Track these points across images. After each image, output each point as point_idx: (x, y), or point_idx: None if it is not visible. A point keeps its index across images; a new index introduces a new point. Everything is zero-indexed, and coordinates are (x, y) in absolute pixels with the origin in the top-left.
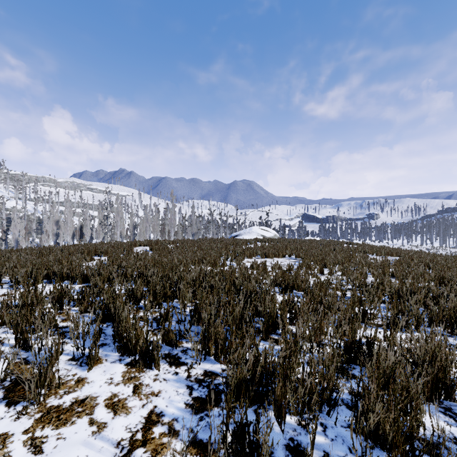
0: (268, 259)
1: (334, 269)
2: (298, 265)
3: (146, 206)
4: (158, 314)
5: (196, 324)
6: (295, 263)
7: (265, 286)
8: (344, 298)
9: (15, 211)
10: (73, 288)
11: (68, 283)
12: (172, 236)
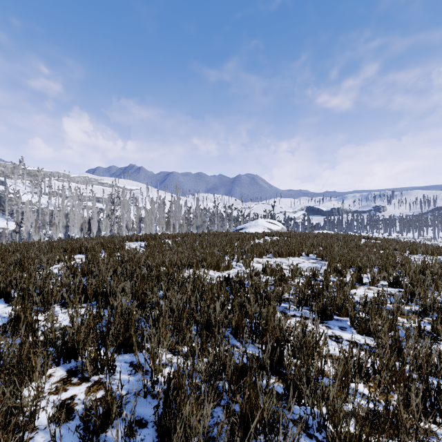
0: (282, 259)
1: (378, 277)
2: (327, 271)
3: (152, 199)
4: (99, 395)
5: None
6: (318, 265)
7: (308, 334)
8: None
9: (27, 205)
10: (2, 314)
11: (4, 303)
12: (176, 229)
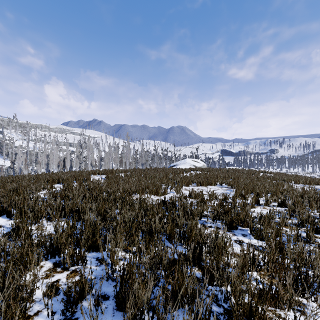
0: (203, 187)
1: (270, 200)
2: (234, 195)
3: (109, 144)
4: (76, 279)
5: (123, 310)
6: (228, 192)
7: (219, 238)
8: (318, 252)
9: (19, 148)
10: (6, 225)
11: (6, 218)
12: (127, 166)
